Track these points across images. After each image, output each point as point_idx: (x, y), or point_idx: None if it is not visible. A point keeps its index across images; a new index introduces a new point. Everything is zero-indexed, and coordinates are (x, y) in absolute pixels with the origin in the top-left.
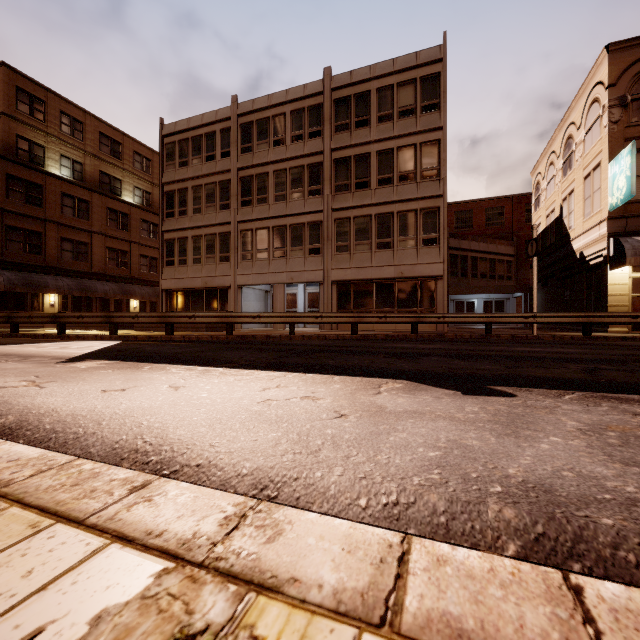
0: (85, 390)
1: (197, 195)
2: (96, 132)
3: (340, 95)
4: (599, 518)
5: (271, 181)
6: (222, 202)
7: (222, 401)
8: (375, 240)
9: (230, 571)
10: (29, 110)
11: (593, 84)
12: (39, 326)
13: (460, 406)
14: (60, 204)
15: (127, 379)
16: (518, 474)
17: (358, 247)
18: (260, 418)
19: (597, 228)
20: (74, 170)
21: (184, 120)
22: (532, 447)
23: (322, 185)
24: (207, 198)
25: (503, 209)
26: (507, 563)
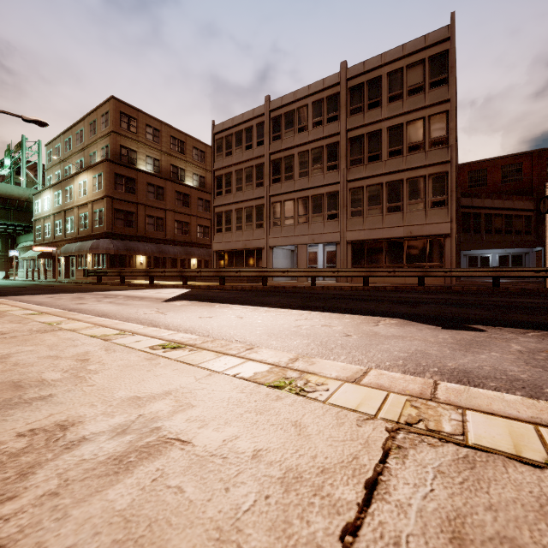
0: (189, 316)
1: (239, 177)
2: (168, 136)
3: (354, 83)
4: (488, 383)
5: (296, 161)
6: (258, 181)
7: (271, 325)
8: (386, 205)
9: (296, 369)
10: (127, 127)
11: None
12: (133, 278)
13: (435, 335)
14: (146, 191)
15: (209, 312)
16: (453, 365)
17: (370, 211)
18: (297, 334)
19: None
20: (154, 165)
21: (229, 120)
22: (473, 356)
23: (338, 161)
24: (246, 179)
25: (521, 165)
26: (411, 377)
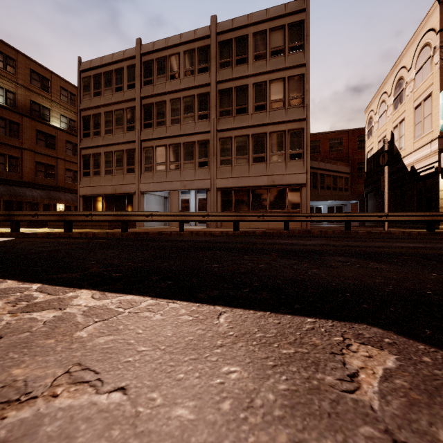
0: None
1: (108, 119)
2: (27, 69)
3: (223, 38)
4: None
5: (168, 108)
6: (128, 125)
7: None
8: (252, 155)
9: None
10: None
11: (424, 32)
12: None
13: None
14: None
15: None
16: None
17: (238, 161)
18: None
19: (428, 146)
20: (7, 98)
21: (98, 58)
22: None
23: (209, 111)
24: (116, 121)
25: (342, 140)
26: None
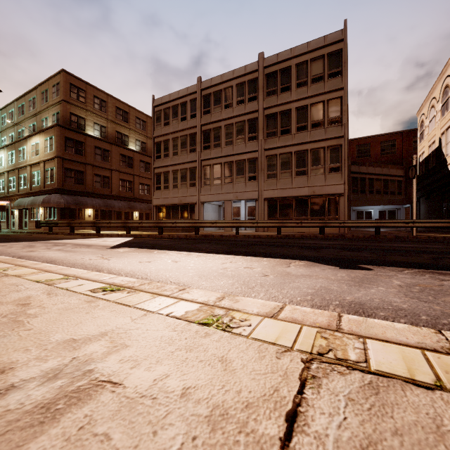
0: (130, 261)
1: (175, 143)
2: (114, 107)
3: (270, 71)
4: (379, 313)
5: (223, 132)
6: (191, 147)
7: (202, 268)
8: (294, 169)
9: (223, 307)
10: (77, 97)
11: None
12: (82, 228)
13: (335, 273)
14: (94, 153)
15: (148, 257)
16: (350, 299)
17: (282, 174)
18: (223, 275)
19: None
20: (101, 131)
21: (167, 95)
22: (365, 290)
23: (257, 133)
24: (181, 145)
25: (395, 142)
26: (320, 311)
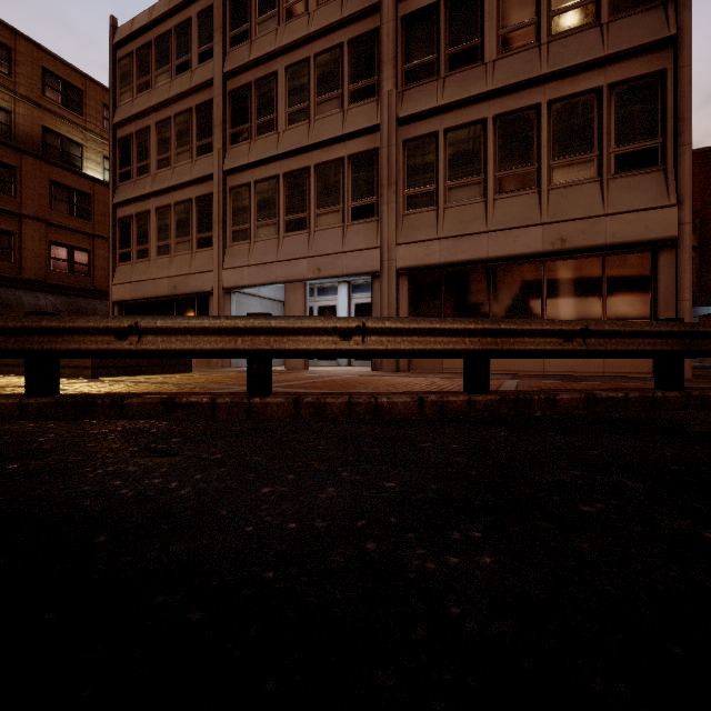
0: None
1: (163, 136)
2: (36, 67)
3: None
4: None
5: (281, 87)
6: (201, 142)
7: None
8: (494, 173)
9: None
10: None
11: None
12: None
13: None
14: None
15: None
16: None
17: (455, 193)
18: None
19: None
20: None
21: (144, 12)
22: None
23: (378, 75)
24: (178, 139)
25: None
26: None
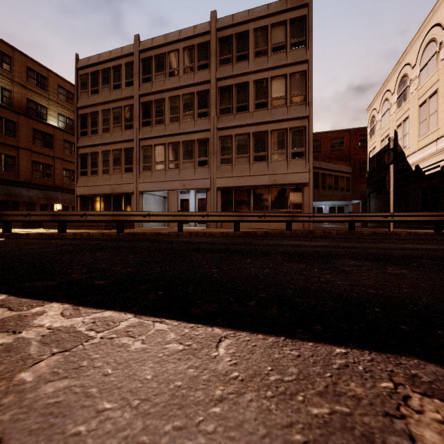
0: None
1: (106, 117)
2: (23, 66)
3: (224, 34)
4: None
5: (167, 105)
6: (126, 123)
7: None
8: (252, 154)
9: None
10: None
11: (429, 28)
12: None
13: None
14: None
15: None
16: None
17: (238, 160)
18: None
19: (434, 144)
20: (3, 96)
21: (95, 55)
22: None
23: (209, 109)
24: (114, 120)
25: (343, 139)
26: None
